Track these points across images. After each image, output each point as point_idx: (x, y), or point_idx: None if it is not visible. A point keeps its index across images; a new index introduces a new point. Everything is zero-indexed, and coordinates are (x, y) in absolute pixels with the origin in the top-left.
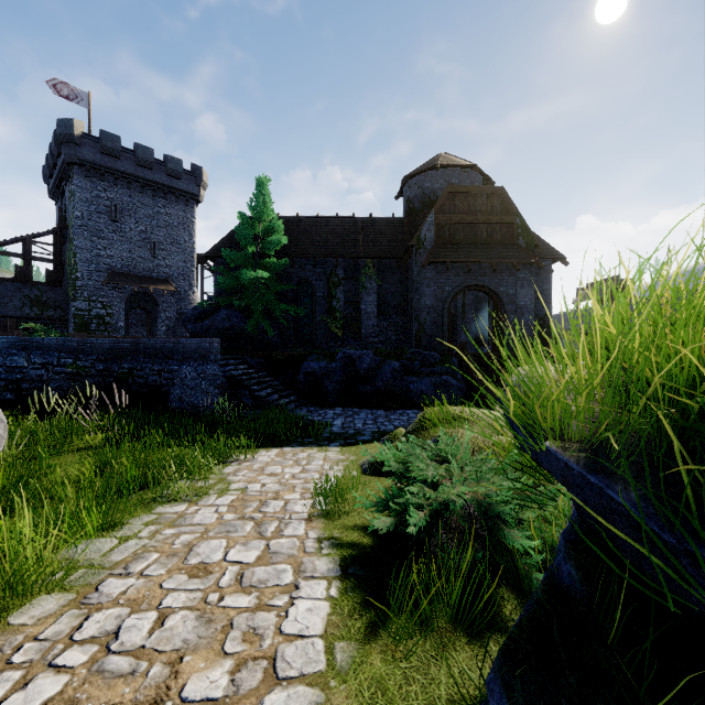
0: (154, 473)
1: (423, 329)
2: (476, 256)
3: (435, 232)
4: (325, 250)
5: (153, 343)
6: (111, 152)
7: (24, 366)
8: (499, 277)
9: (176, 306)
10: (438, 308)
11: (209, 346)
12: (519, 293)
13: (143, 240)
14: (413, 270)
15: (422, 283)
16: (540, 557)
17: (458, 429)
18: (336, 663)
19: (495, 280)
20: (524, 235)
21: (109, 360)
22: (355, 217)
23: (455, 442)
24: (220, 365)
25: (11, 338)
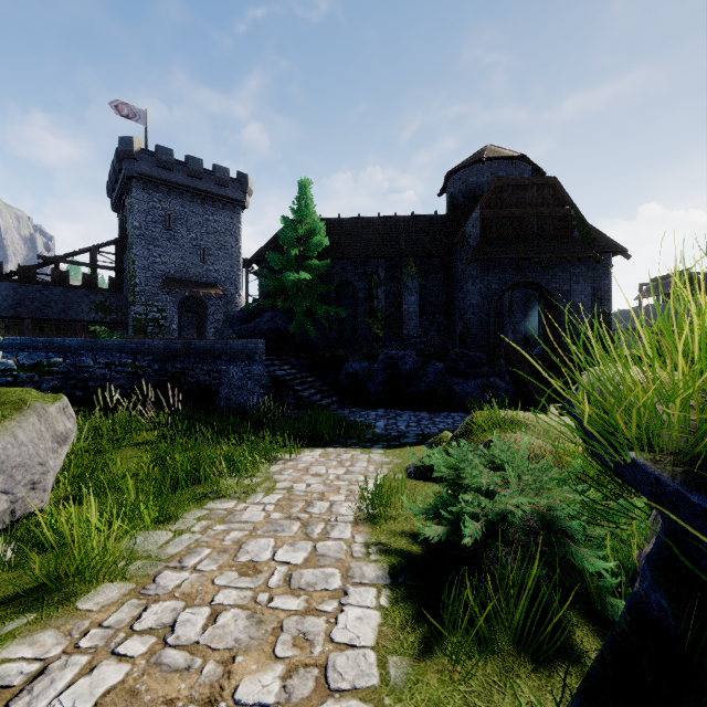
0: (205, 469)
1: (468, 329)
2: (525, 251)
3: (481, 228)
4: (366, 250)
5: (203, 344)
6: (165, 165)
7: (91, 365)
8: (551, 273)
9: (224, 309)
10: (484, 307)
11: (255, 347)
12: (573, 290)
13: (194, 247)
14: (457, 268)
15: (467, 281)
16: (615, 581)
17: (510, 434)
18: (390, 679)
19: (546, 276)
20: (580, 227)
21: (164, 361)
22: (396, 216)
23: (510, 448)
24: (265, 365)
25: (80, 340)
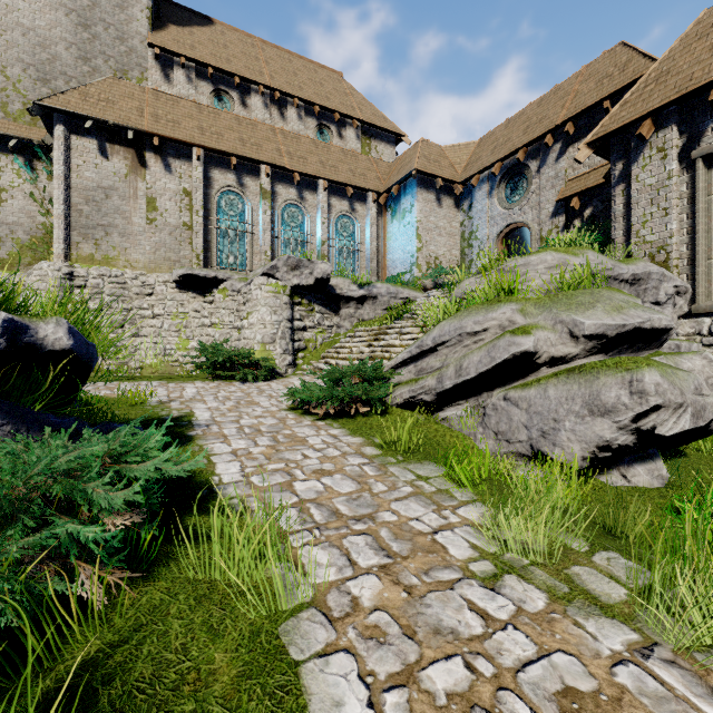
0: None
1: None
2: None
3: None
4: None
5: None
6: None
7: None
8: None
9: None
10: None
11: None
12: None
13: None
14: None
15: None
16: None
17: None
18: (206, 458)
19: None
20: None
21: None
22: None
23: None
24: None
25: None
